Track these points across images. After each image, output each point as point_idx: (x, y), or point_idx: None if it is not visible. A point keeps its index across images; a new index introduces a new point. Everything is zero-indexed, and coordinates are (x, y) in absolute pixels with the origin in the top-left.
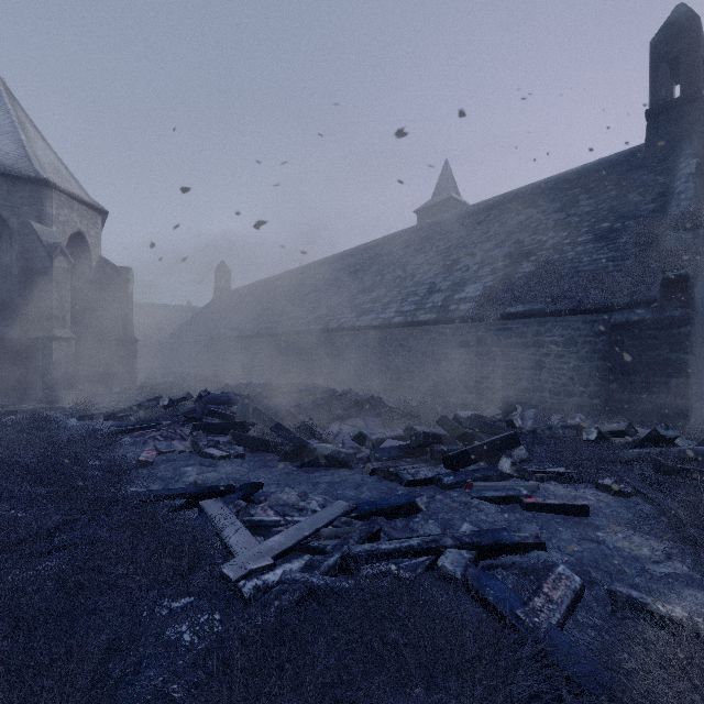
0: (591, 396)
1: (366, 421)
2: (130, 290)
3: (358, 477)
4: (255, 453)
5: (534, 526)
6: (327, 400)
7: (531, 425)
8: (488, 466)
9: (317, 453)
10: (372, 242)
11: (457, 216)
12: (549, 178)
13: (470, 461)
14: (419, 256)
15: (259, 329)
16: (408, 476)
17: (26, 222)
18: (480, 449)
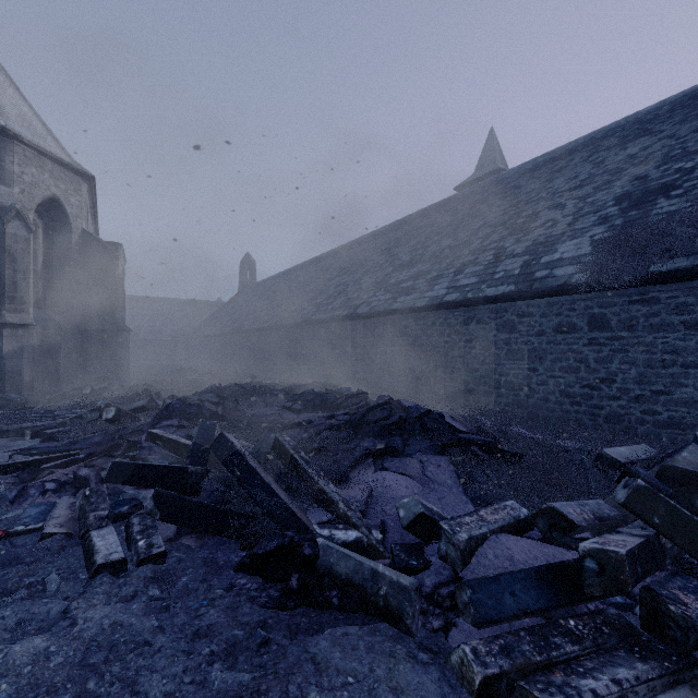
0: None
1: (424, 465)
2: (119, 270)
3: None
4: (202, 537)
5: None
6: (351, 416)
7: None
8: None
9: (321, 567)
10: (408, 216)
11: (520, 171)
12: (663, 101)
13: None
14: (474, 220)
15: (277, 319)
16: None
17: None
18: None
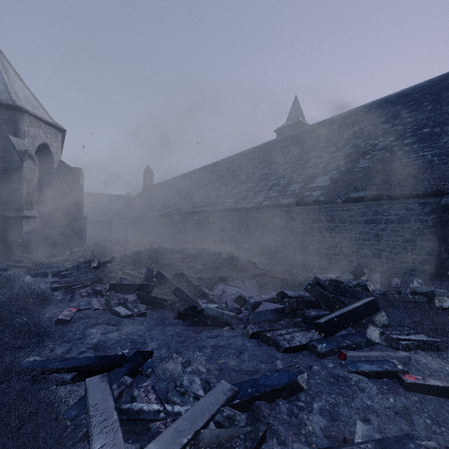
0: (422, 263)
1: (244, 283)
2: (80, 184)
3: (239, 341)
4: (156, 310)
5: (428, 420)
6: (214, 264)
7: (380, 288)
8: (355, 332)
9: (204, 314)
10: (246, 151)
11: (306, 130)
12: (374, 101)
13: (339, 328)
14: (280, 159)
15: (169, 210)
16: (285, 343)
17: (6, 136)
18: (346, 316)
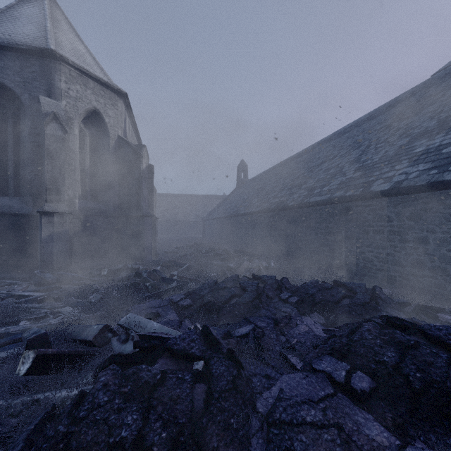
0: None
1: None
2: (143, 167)
3: None
4: None
5: None
6: None
7: None
8: None
9: None
10: (401, 95)
11: None
12: None
13: None
14: None
15: (268, 204)
16: None
17: (37, 97)
18: None
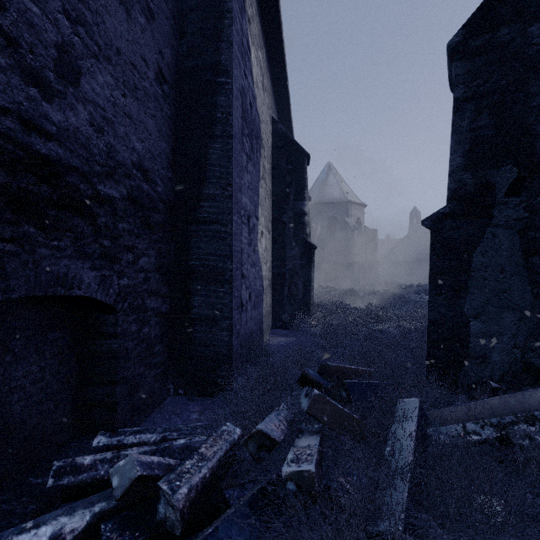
0: None
1: None
2: (376, 239)
3: None
4: None
5: None
6: None
7: None
8: None
9: None
10: None
11: None
12: None
13: None
14: None
15: None
16: None
17: (344, 219)
18: None
